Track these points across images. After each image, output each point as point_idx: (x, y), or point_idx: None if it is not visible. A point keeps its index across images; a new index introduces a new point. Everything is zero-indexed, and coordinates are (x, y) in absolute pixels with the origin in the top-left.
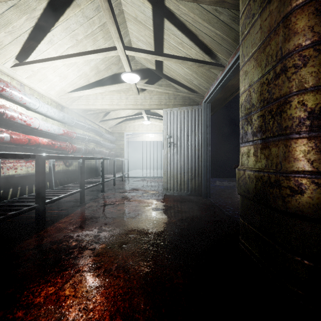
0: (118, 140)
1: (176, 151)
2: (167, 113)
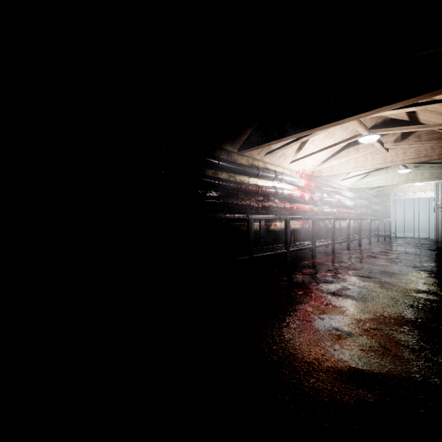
0: (383, 201)
1: None
2: (438, 185)
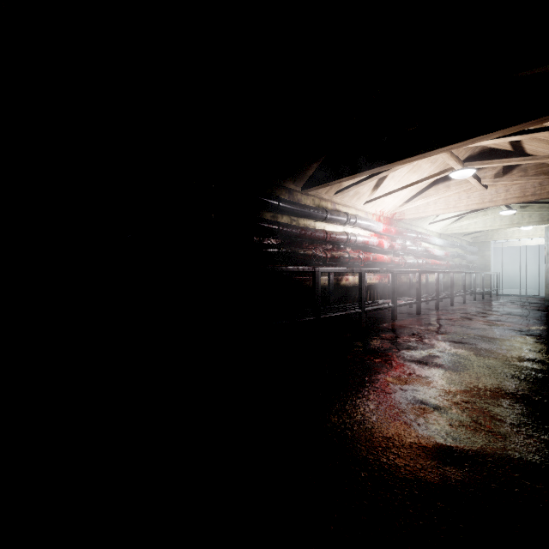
0: (482, 250)
1: None
2: None
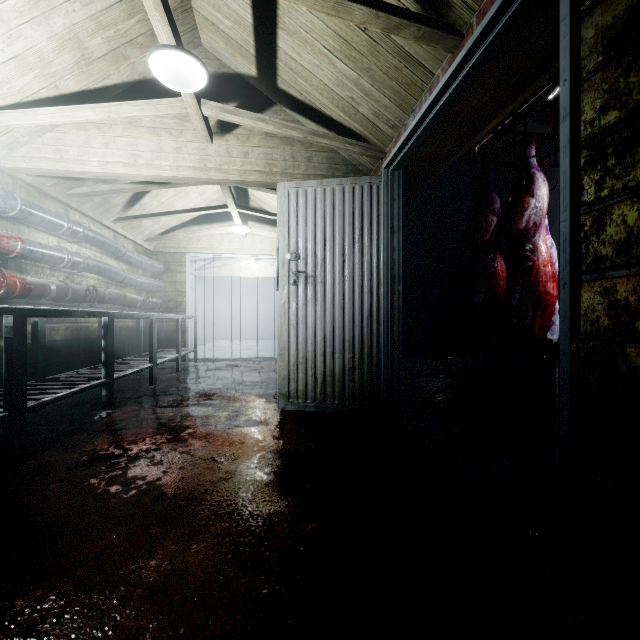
0: (171, 270)
1: (313, 296)
2: (289, 194)
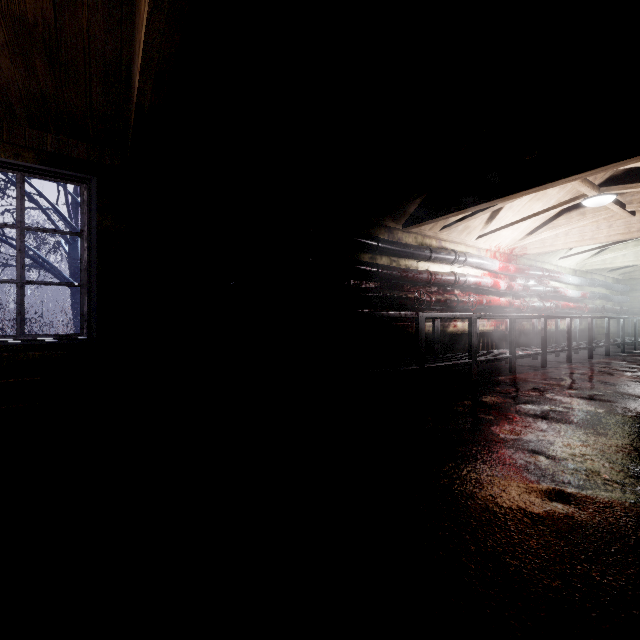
0: (635, 289)
1: None
2: None
